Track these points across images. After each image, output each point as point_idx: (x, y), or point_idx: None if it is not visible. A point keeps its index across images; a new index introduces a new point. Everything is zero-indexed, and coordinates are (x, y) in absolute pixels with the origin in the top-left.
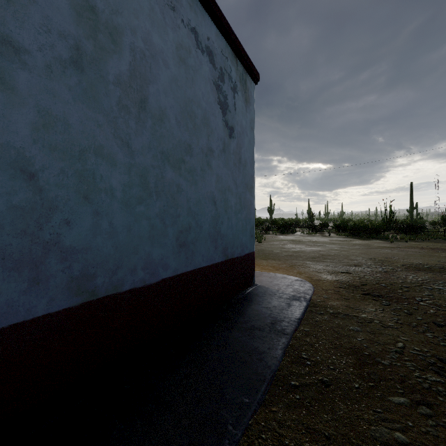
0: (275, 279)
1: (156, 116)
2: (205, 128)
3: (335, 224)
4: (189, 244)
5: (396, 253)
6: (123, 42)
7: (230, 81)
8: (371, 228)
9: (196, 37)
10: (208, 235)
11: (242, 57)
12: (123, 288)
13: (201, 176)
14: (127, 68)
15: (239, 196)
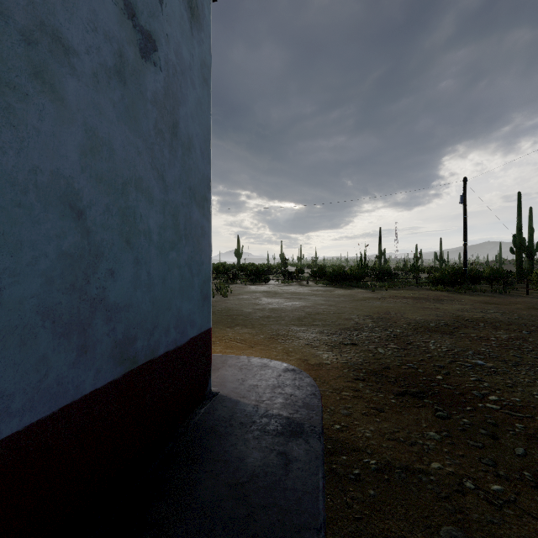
0: (250, 373)
1: None
2: None
3: (313, 271)
4: None
5: (388, 306)
6: None
7: None
8: (351, 275)
9: None
10: (42, 315)
11: None
12: None
13: None
14: None
15: (172, 210)
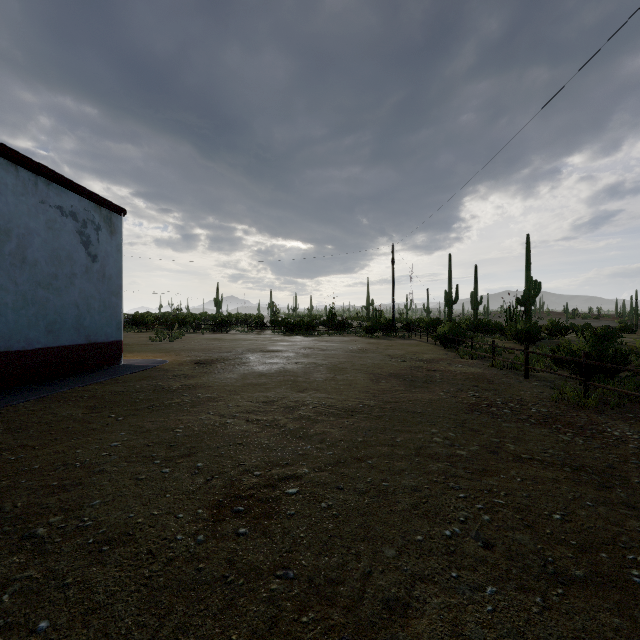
0: (143, 361)
1: (32, 264)
2: (70, 261)
3: (277, 321)
4: (56, 331)
5: (283, 344)
6: (13, 234)
7: (93, 225)
8: (302, 325)
9: (61, 210)
10: (72, 326)
11: (106, 205)
12: (13, 349)
13: (66, 291)
14: (15, 246)
15: (103, 300)
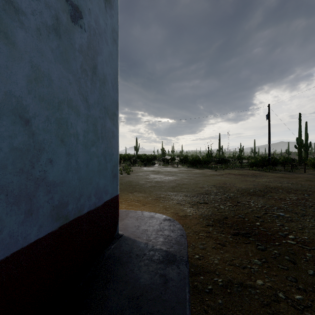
0: (143, 222)
1: None
2: None
3: (180, 158)
4: None
5: (225, 179)
6: None
7: None
8: (203, 161)
9: None
10: None
11: None
12: None
13: None
14: None
15: (93, 121)
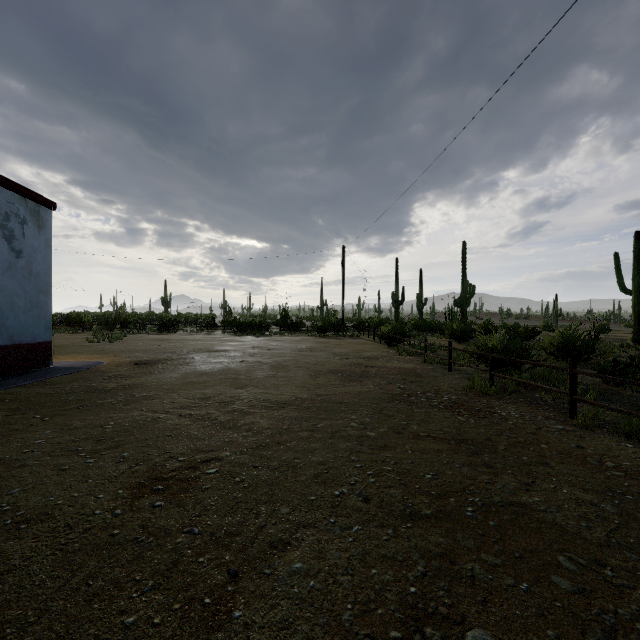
0: (77, 363)
1: None
2: None
3: (229, 321)
4: None
5: (232, 344)
6: None
7: (18, 218)
8: (254, 324)
9: None
10: None
11: (32, 198)
12: None
13: None
14: None
15: (30, 299)
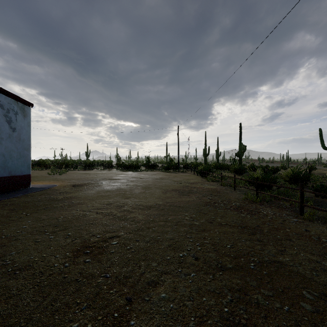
0: (43, 185)
1: None
2: None
3: (119, 164)
4: None
5: (121, 176)
6: None
7: (13, 111)
8: (132, 166)
9: None
10: (0, 167)
11: (21, 101)
12: None
13: None
14: None
15: (19, 152)
